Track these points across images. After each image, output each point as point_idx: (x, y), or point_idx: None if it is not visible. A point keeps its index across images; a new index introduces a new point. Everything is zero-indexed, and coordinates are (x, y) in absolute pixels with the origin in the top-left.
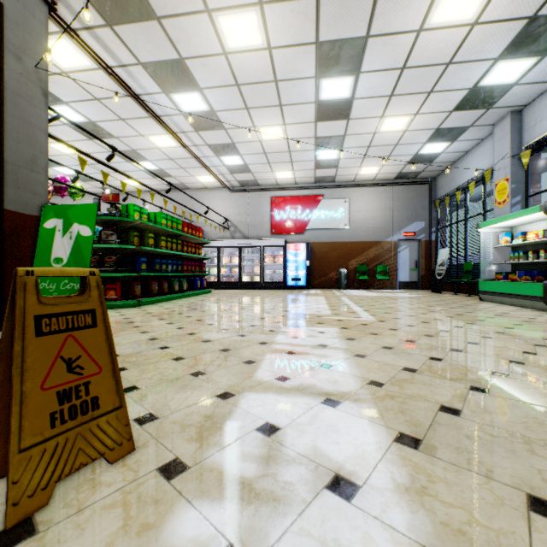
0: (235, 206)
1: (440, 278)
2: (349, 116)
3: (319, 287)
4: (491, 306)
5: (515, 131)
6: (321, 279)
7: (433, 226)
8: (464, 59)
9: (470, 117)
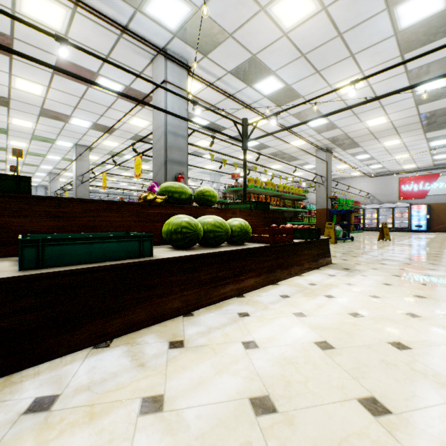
0: (373, 185)
1: None
2: None
3: (437, 231)
4: None
5: None
6: (439, 226)
7: None
8: None
9: None
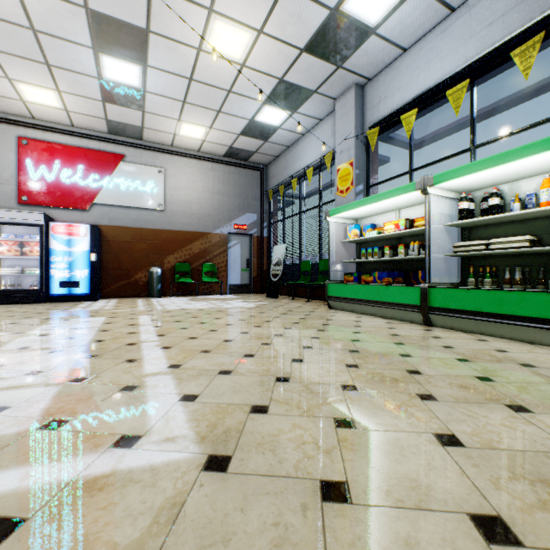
0: None
1: (276, 280)
2: None
3: (117, 295)
4: (355, 319)
5: (359, 108)
6: (121, 282)
7: (266, 220)
8: None
9: (318, 74)
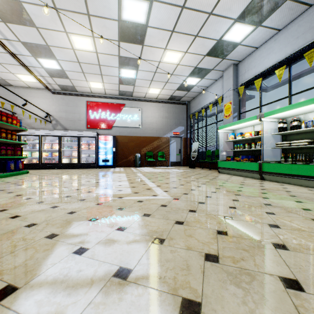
0: (56, 105)
1: (194, 159)
2: (144, 42)
3: (122, 166)
4: (229, 177)
5: (235, 75)
6: (124, 160)
7: (188, 129)
8: (219, 13)
9: (213, 63)
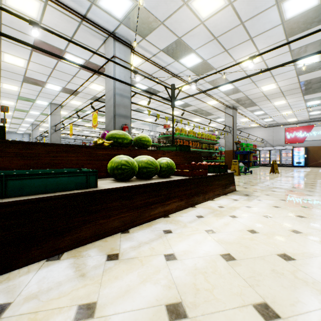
0: (266, 133)
1: None
2: None
3: (312, 166)
4: None
5: None
6: (313, 163)
7: None
8: None
9: None
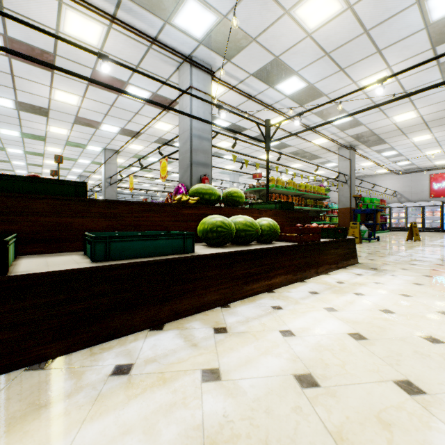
0: (400, 182)
1: None
2: None
3: None
4: None
5: None
6: None
7: None
8: None
9: None
